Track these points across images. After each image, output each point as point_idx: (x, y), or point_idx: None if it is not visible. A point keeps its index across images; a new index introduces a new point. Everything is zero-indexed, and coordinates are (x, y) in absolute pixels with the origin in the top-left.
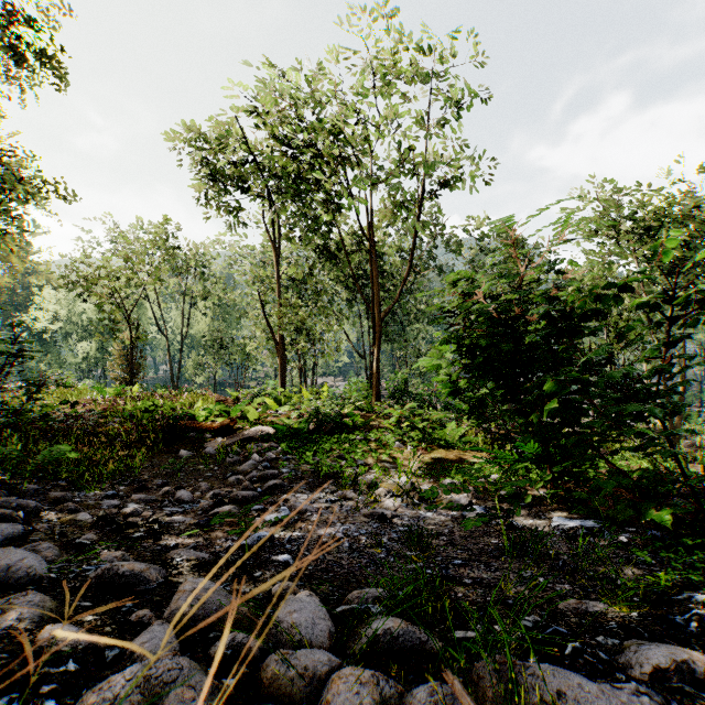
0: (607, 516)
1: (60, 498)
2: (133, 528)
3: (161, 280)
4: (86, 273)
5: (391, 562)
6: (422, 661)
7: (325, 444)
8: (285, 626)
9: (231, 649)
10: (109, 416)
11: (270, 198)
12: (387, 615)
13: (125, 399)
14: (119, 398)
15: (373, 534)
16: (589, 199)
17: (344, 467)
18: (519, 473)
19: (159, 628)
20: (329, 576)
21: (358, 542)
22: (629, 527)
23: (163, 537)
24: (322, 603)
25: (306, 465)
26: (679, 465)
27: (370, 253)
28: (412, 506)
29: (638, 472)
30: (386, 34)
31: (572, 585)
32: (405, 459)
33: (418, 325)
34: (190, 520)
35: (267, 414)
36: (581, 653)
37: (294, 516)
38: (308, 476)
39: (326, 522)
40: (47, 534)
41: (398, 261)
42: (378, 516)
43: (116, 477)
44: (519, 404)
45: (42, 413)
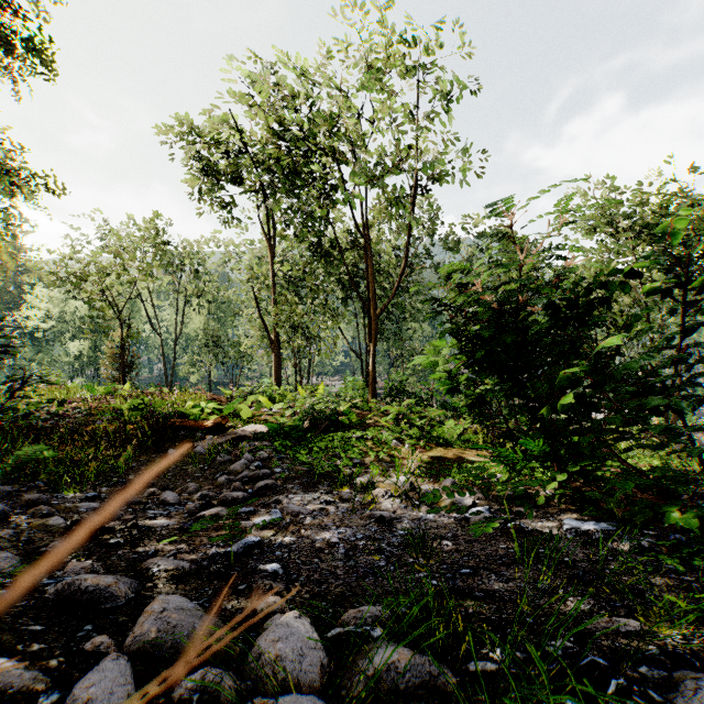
0: (622, 518)
1: (33, 501)
2: (109, 533)
3: (153, 276)
4: (76, 269)
5: (391, 571)
6: (434, 702)
7: (320, 442)
8: (268, 659)
9: (200, 690)
10: (98, 415)
11: (265, 194)
12: (389, 640)
13: (115, 397)
14: (110, 396)
15: (372, 540)
16: (586, 197)
17: (339, 466)
18: (522, 472)
19: (111, 664)
20: (323, 589)
21: (355, 548)
22: (646, 529)
23: (142, 543)
24: (313, 624)
25: (300, 464)
26: (703, 463)
27: (366, 250)
28: (412, 507)
29: (661, 470)
30: (382, 26)
31: (596, 598)
32: (403, 458)
33: (414, 324)
34: (173, 524)
35: (260, 413)
36: (628, 693)
37: (286, 518)
38: (302, 476)
39: (320, 526)
40: (12, 542)
41: (394, 259)
42: (376, 518)
43: (99, 478)
44: (524, 400)
45: (25, 411)
